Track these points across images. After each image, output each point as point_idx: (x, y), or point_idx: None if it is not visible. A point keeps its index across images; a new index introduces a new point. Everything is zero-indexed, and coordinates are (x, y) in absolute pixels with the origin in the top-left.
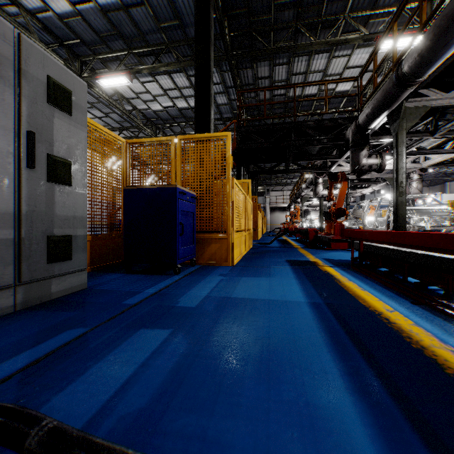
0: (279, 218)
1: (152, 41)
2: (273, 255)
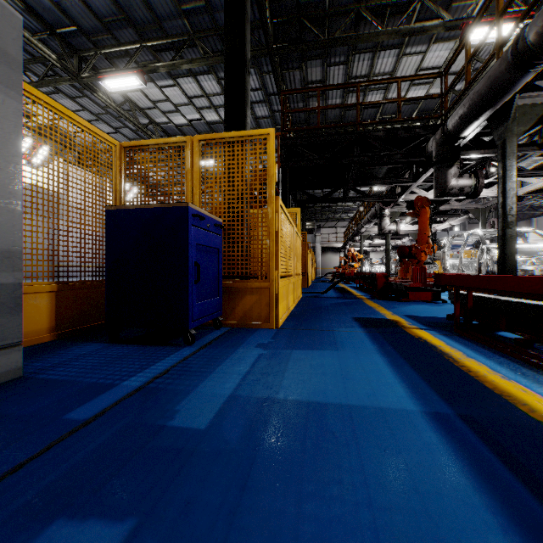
0: (331, 261)
1: (171, 30)
2: (333, 310)
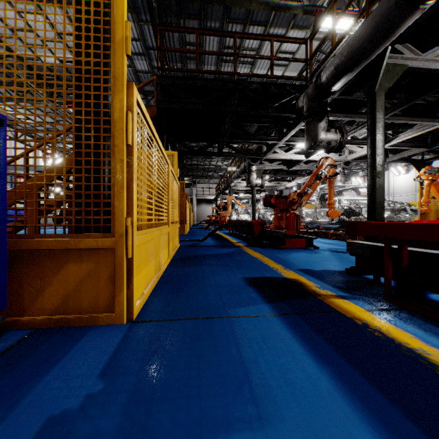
0: (205, 211)
1: None
2: (216, 266)
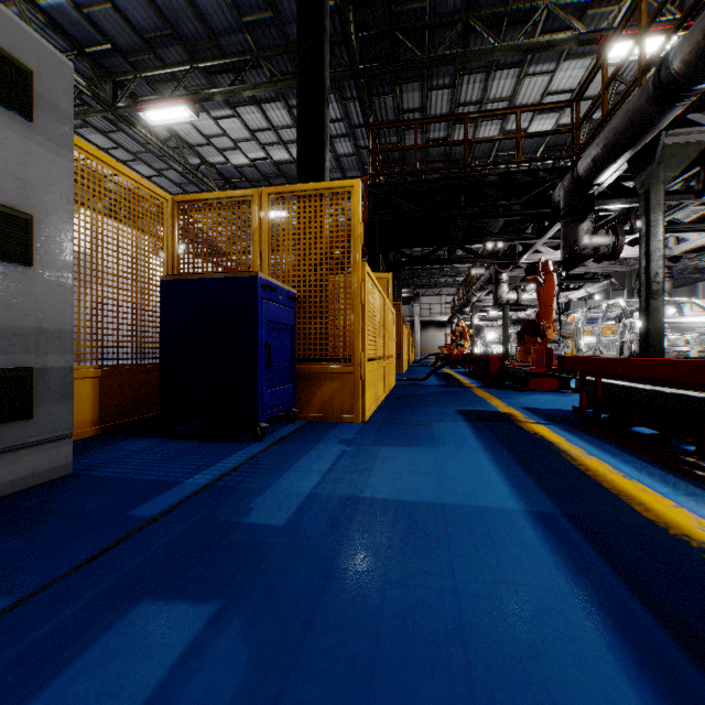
0: (434, 339)
1: (229, 48)
2: (433, 401)
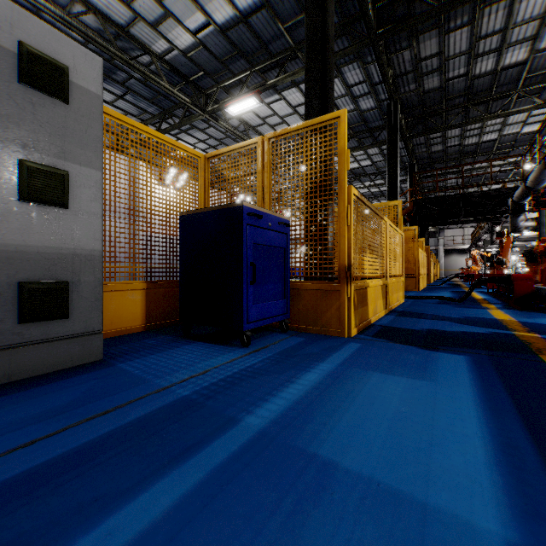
0: (456, 263)
1: None
2: (442, 289)
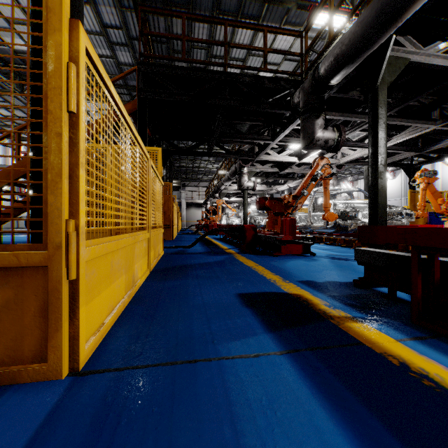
0: (194, 215)
1: None
2: (204, 278)
